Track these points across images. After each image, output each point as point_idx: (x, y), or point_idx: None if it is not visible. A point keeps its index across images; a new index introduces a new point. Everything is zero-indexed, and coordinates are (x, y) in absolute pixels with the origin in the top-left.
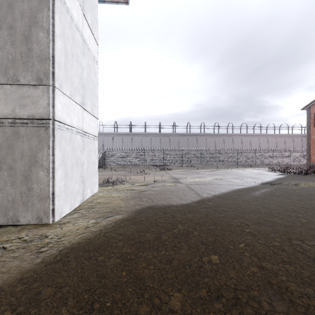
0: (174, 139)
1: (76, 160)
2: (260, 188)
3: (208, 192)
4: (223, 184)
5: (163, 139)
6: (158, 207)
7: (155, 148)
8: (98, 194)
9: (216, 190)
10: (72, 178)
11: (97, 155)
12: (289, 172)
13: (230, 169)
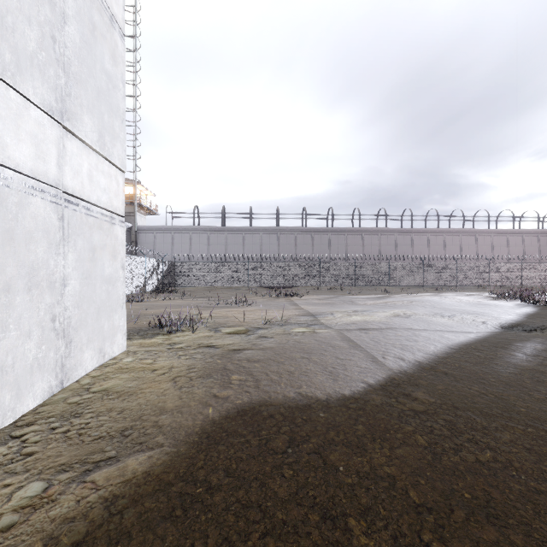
0: (305, 239)
1: (28, 270)
2: (515, 342)
3: (397, 352)
4: (420, 330)
5: (284, 239)
6: (272, 413)
7: (269, 256)
8: (119, 361)
9: (415, 348)
10: (6, 326)
11: (122, 262)
12: (536, 301)
13: (412, 294)
